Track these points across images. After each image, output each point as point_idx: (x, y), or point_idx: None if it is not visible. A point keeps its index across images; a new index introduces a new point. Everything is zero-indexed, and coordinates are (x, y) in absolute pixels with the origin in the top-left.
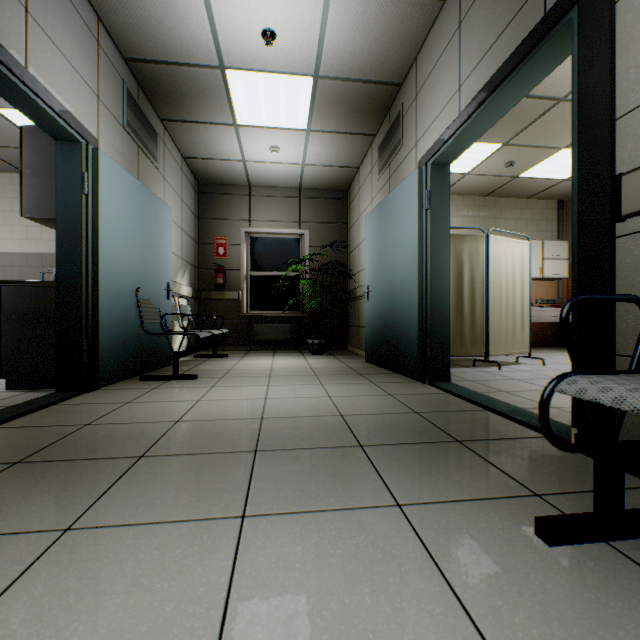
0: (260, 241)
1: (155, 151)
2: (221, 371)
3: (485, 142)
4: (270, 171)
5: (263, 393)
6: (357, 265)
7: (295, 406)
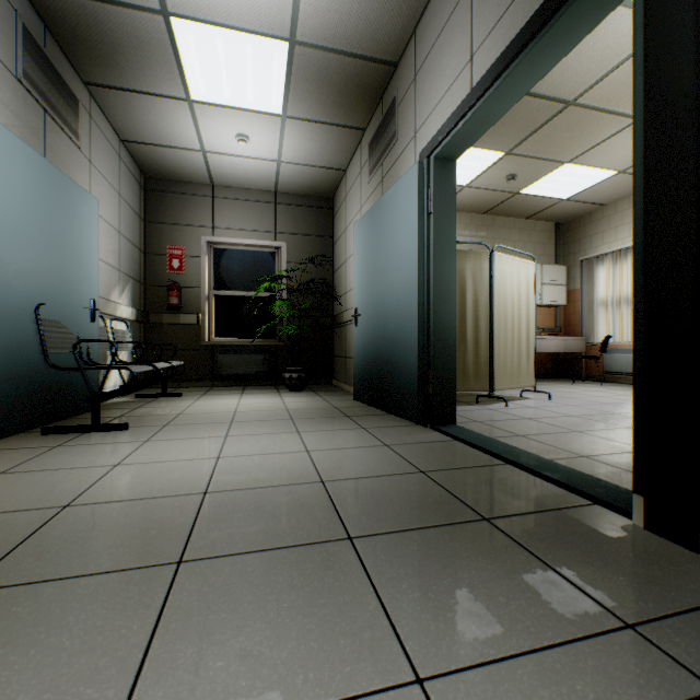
0: (226, 254)
1: (75, 123)
2: (166, 416)
3: (487, 149)
4: (238, 167)
5: (216, 449)
6: (344, 285)
7: (258, 469)
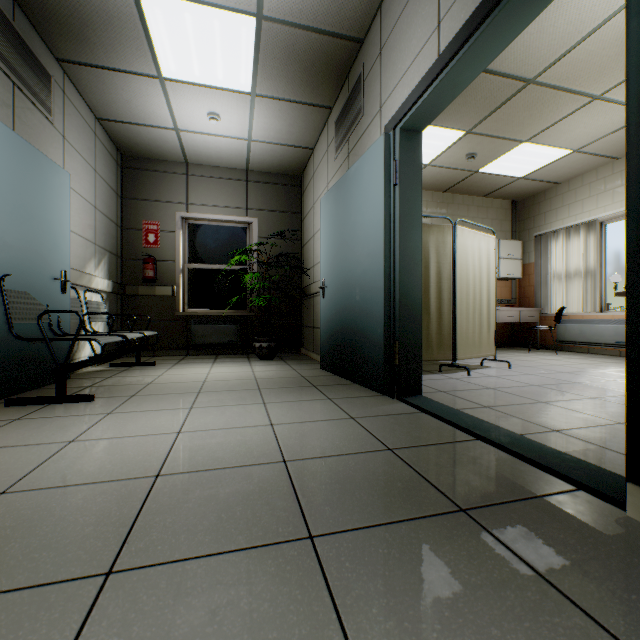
0: (200, 229)
1: (46, 98)
2: (136, 386)
3: (449, 128)
4: (210, 146)
5: (179, 422)
6: (312, 259)
7: (218, 446)
